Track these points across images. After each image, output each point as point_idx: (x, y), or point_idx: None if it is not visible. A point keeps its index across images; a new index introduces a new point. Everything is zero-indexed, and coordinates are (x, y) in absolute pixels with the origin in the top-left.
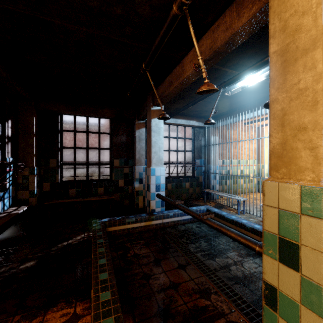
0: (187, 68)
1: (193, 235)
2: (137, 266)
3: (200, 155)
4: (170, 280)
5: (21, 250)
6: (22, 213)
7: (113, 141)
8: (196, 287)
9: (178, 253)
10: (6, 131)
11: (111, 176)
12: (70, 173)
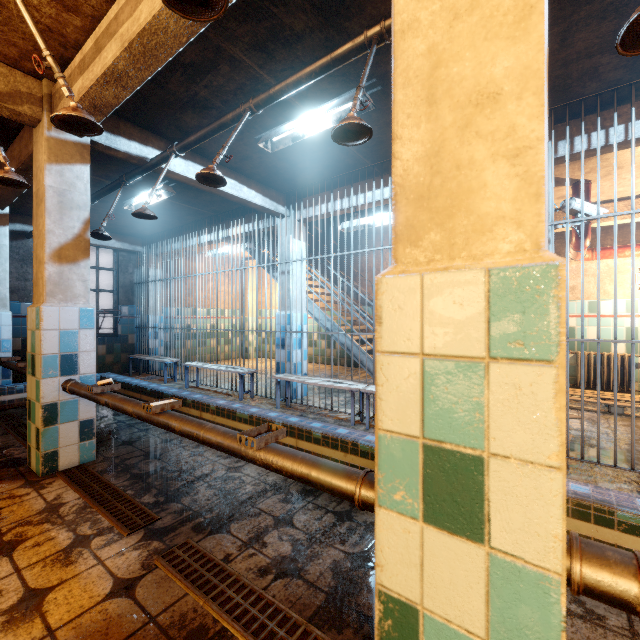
0: None
1: None
2: None
3: (131, 298)
4: None
5: None
6: None
7: None
8: None
9: (0, 428)
10: None
11: None
12: None
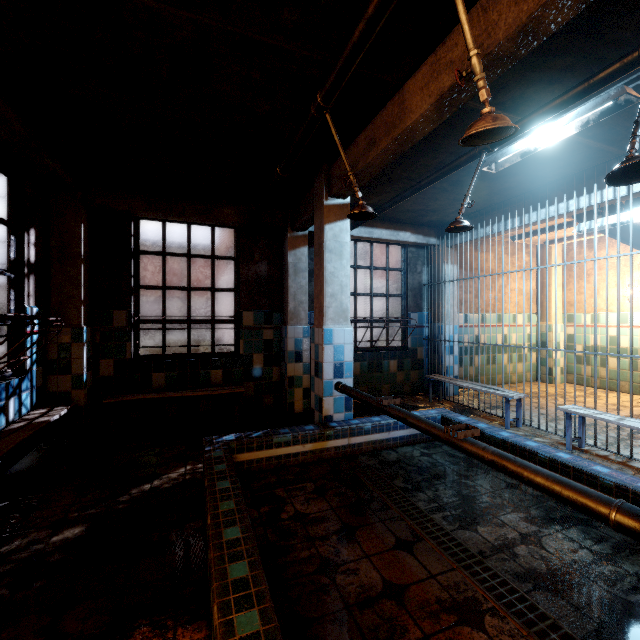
0: (415, 103)
1: (417, 472)
2: (305, 542)
3: (419, 303)
4: (384, 578)
5: (56, 501)
6: (59, 421)
7: (242, 274)
8: (446, 596)
9: (392, 512)
10: (25, 252)
11: (238, 347)
12: (152, 343)
